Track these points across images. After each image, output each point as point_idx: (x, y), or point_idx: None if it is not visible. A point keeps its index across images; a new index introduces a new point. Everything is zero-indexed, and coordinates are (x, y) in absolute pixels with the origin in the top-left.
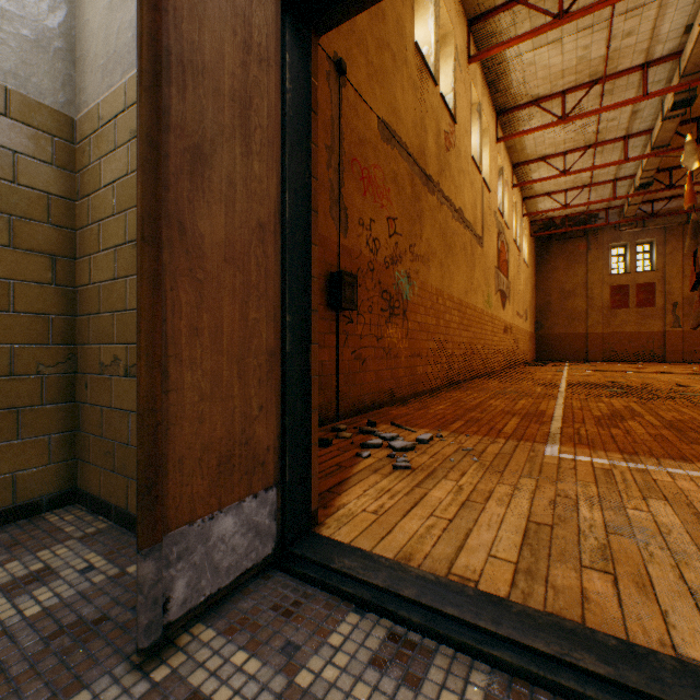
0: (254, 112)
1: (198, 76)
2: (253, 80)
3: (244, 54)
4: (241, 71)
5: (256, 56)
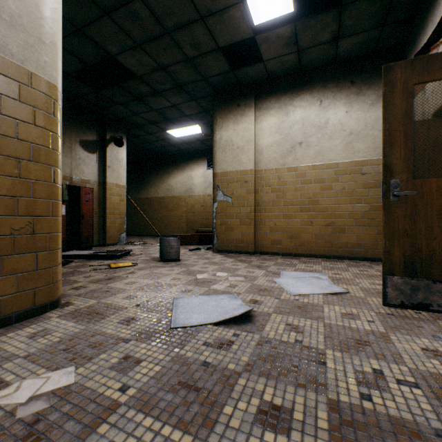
0: (437, 159)
1: (417, 162)
2: (436, 151)
3: (433, 147)
4: (431, 152)
5: (438, 144)
